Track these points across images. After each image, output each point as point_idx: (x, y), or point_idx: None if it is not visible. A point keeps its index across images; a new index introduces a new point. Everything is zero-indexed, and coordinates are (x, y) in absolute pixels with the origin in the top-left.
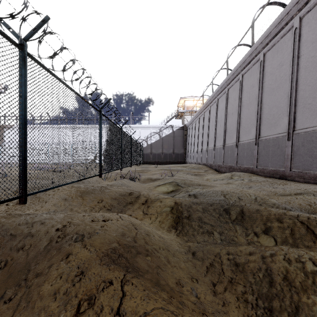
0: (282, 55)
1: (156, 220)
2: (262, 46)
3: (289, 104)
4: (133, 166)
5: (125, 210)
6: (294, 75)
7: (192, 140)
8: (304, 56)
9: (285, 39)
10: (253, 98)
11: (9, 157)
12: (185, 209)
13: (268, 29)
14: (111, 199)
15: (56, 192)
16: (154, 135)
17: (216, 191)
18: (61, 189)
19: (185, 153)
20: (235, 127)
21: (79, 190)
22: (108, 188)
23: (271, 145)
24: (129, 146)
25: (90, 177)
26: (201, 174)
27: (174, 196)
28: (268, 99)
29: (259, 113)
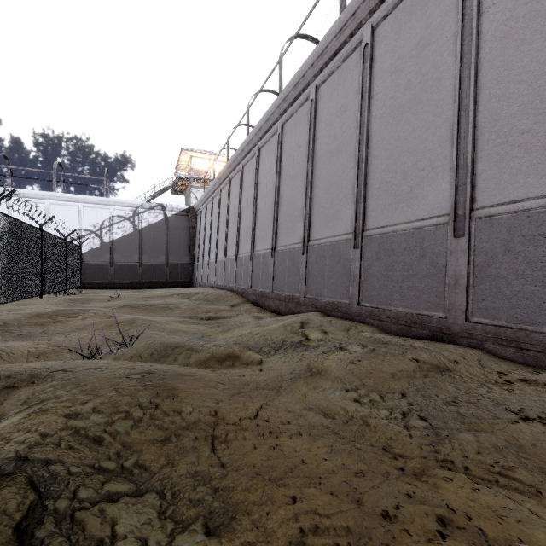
0: (424, 20)
1: None
2: (369, 6)
3: (454, 138)
4: (50, 297)
5: None
6: (472, 58)
7: (206, 238)
8: (500, 7)
9: None
10: (346, 136)
11: None
12: None
13: None
14: None
15: None
16: (119, 224)
17: None
18: None
19: (192, 264)
20: (299, 207)
21: None
22: None
23: (401, 249)
24: None
25: None
26: (223, 316)
27: None
28: (387, 135)
29: (363, 170)
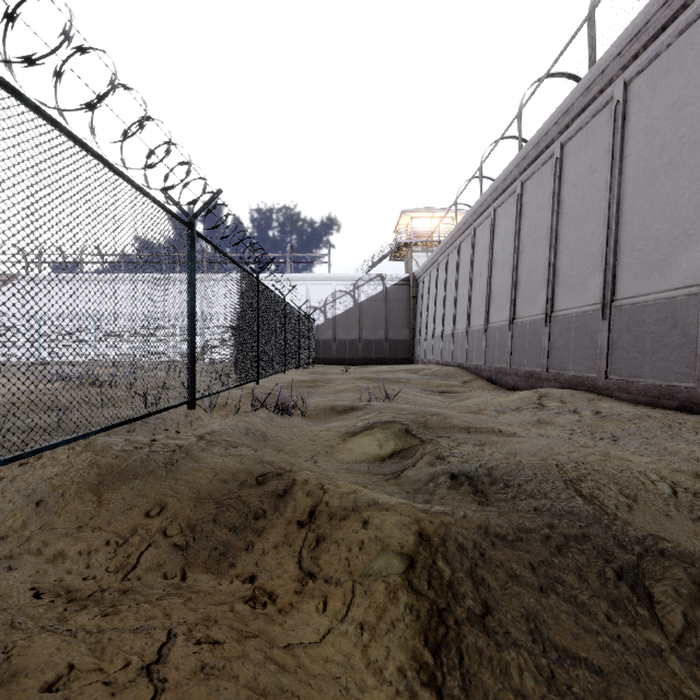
0: (681, 79)
1: (347, 616)
2: (620, 63)
3: None
4: (293, 370)
5: (236, 550)
6: None
7: (429, 309)
8: None
9: (692, 35)
10: (595, 200)
11: (3, 349)
12: (464, 574)
13: (641, 16)
14: (195, 503)
15: (25, 472)
16: (341, 299)
17: (543, 471)
18: (46, 458)
19: (413, 339)
20: (541, 276)
21: (99, 464)
22: (194, 455)
23: (651, 319)
24: (280, 324)
25: (155, 411)
26: (455, 391)
27: (400, 474)
28: (640, 200)
29: (612, 238)
